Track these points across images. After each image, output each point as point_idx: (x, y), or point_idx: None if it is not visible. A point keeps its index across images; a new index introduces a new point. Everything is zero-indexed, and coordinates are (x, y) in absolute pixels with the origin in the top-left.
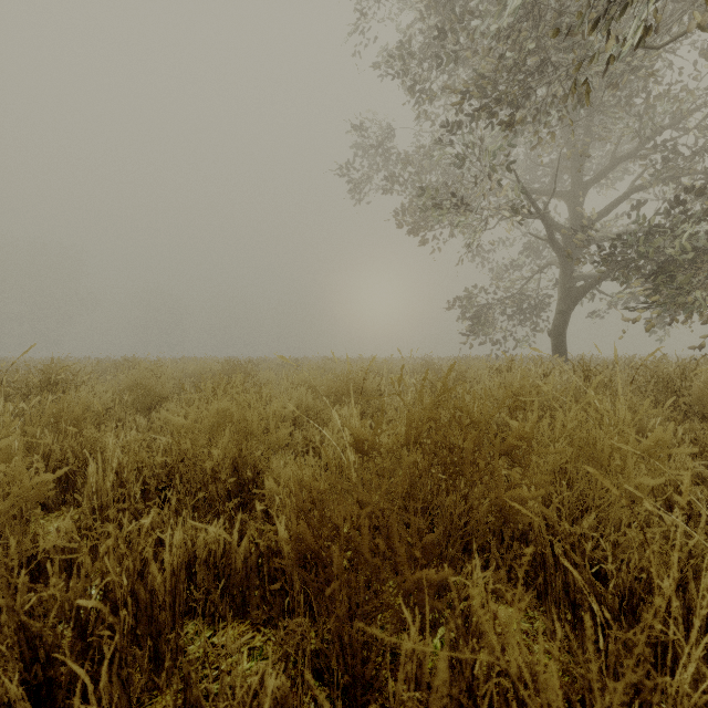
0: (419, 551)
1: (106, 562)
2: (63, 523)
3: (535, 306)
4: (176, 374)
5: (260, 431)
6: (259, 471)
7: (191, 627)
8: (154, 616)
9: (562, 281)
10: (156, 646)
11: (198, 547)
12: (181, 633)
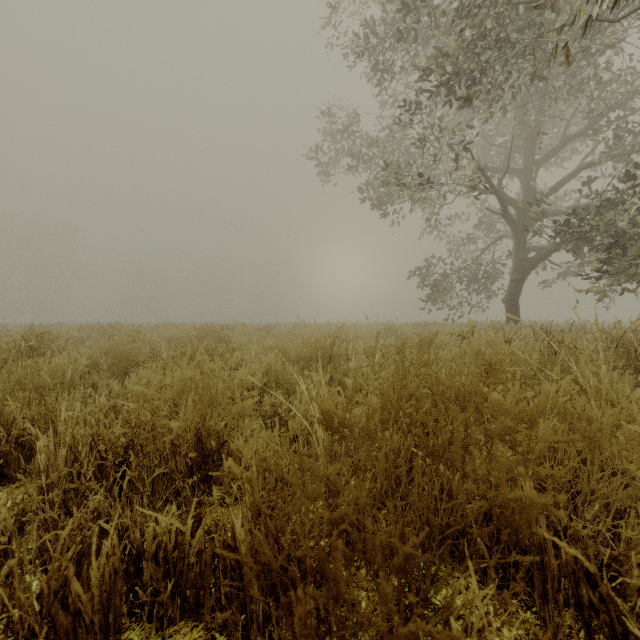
0: (402, 560)
1: (2, 591)
2: None
3: (490, 276)
4: (154, 339)
5: (225, 401)
6: (223, 442)
7: (137, 633)
8: None
9: (516, 252)
10: None
11: (146, 539)
12: None
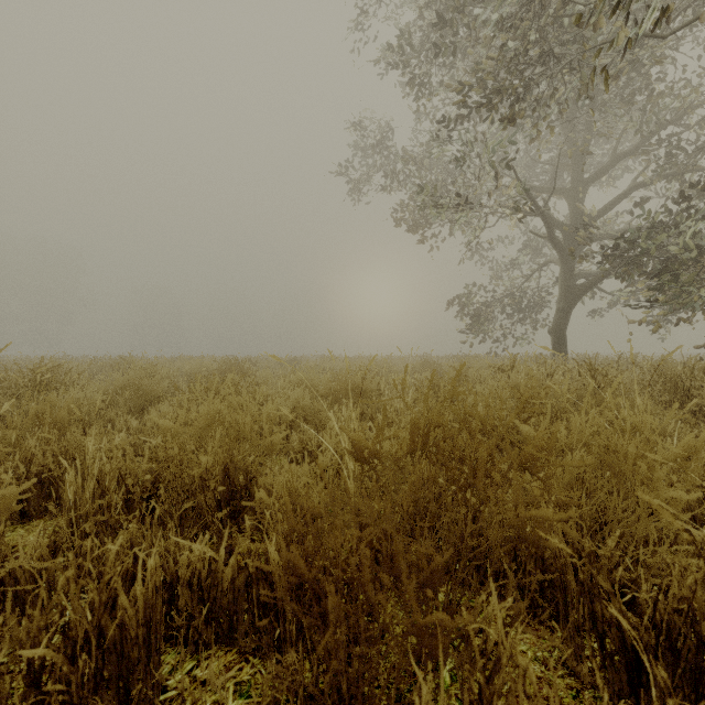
0: (427, 577)
1: (63, 597)
2: (31, 541)
3: (535, 305)
4: (171, 373)
5: (253, 435)
6: (252, 478)
7: (172, 657)
8: (124, 653)
9: (562, 279)
10: (127, 687)
11: (181, 566)
12: (155, 673)
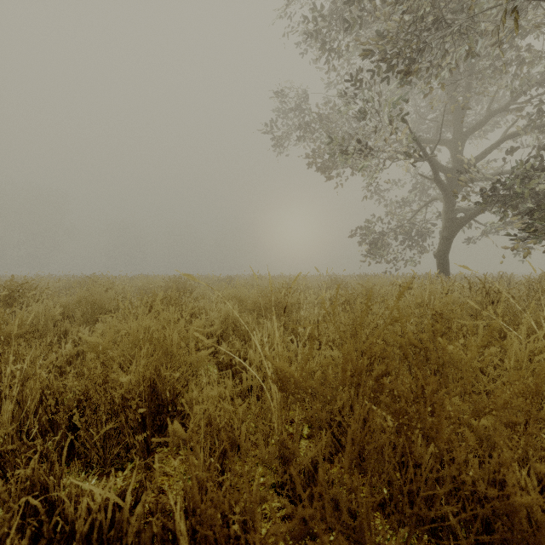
0: None
1: None
2: None
3: (422, 234)
4: (126, 289)
5: (179, 352)
6: (178, 394)
7: None
8: None
9: (446, 213)
10: None
11: (78, 517)
12: None
